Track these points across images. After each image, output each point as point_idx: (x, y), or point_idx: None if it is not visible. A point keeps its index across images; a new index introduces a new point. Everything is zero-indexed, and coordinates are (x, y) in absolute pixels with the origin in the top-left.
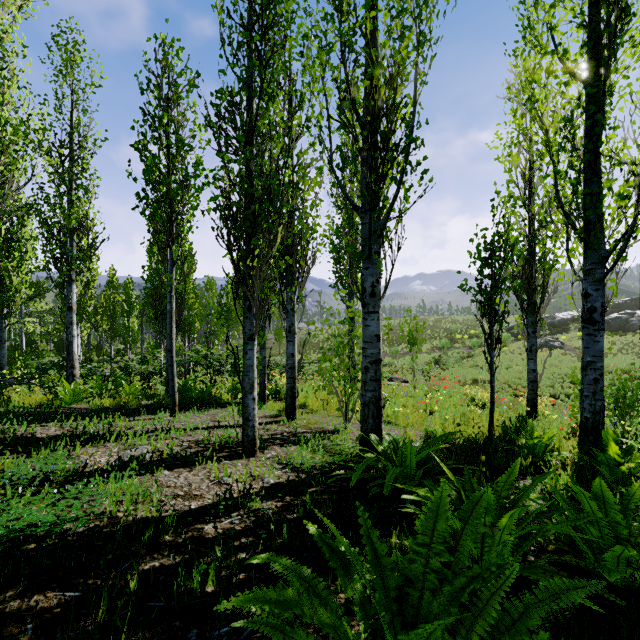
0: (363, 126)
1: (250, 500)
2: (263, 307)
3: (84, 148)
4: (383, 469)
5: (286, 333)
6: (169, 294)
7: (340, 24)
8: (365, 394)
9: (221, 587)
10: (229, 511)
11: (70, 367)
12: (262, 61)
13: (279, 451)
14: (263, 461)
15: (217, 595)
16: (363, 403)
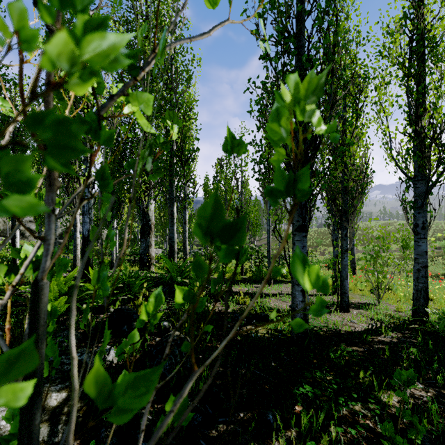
0: (417, 132)
1: (385, 331)
2: (354, 234)
3: (192, 136)
4: (438, 328)
5: (332, 242)
6: (268, 221)
7: (408, 82)
8: (417, 284)
9: (424, 356)
10: (378, 334)
11: (185, 254)
12: (357, 108)
13: (357, 311)
14: (356, 315)
15: (420, 359)
16: (416, 290)
